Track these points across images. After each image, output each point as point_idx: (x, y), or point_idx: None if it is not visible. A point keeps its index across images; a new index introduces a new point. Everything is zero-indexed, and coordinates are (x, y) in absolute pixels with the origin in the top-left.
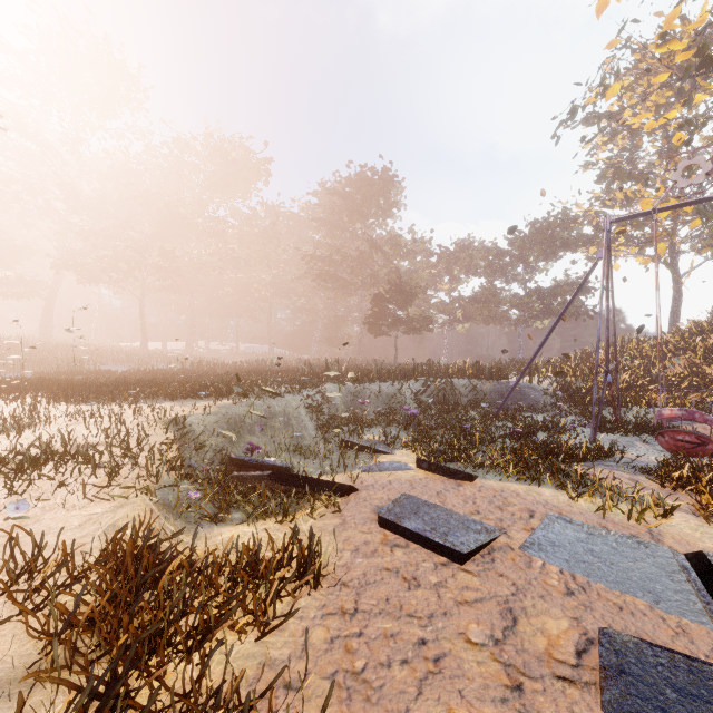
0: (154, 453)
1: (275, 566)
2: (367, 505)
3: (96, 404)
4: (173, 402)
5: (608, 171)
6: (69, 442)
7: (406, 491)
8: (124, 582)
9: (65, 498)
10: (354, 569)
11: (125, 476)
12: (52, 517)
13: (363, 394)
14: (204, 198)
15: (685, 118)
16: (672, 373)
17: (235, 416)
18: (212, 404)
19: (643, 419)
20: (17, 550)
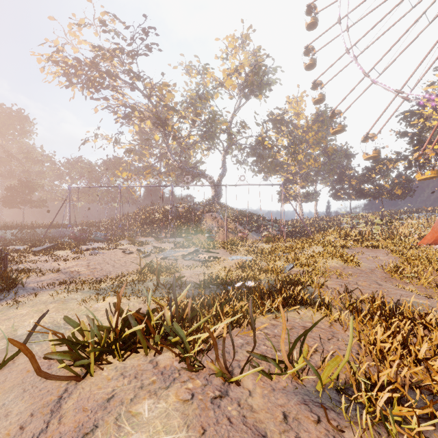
0: None
1: None
2: None
3: None
4: None
5: (131, 149)
6: None
7: None
8: None
9: None
10: None
11: None
12: None
13: None
14: None
15: (127, 149)
16: (126, 225)
17: None
18: None
19: (92, 237)
20: None
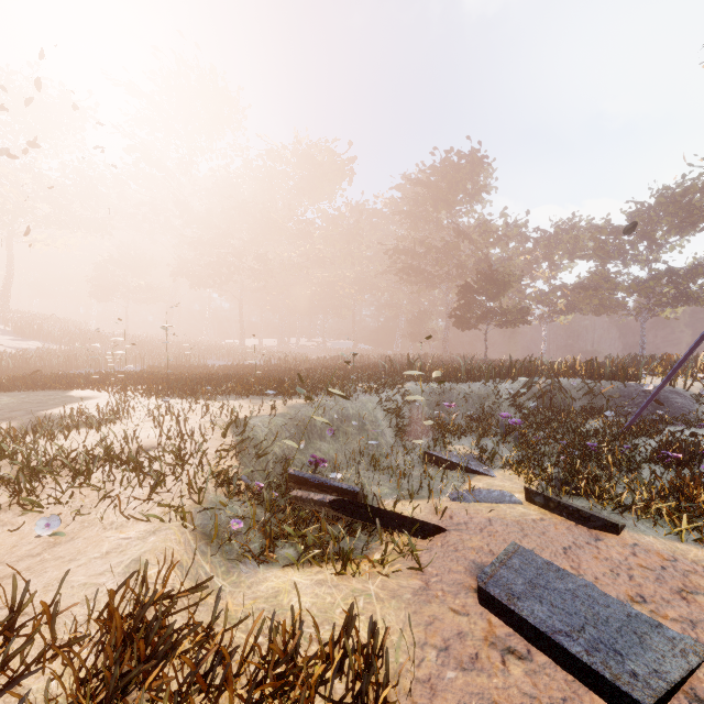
0: (203, 465)
1: (316, 679)
2: (459, 558)
3: (179, 399)
4: (246, 400)
5: None
6: (132, 443)
7: (514, 540)
8: (75, 703)
9: (103, 513)
10: (443, 694)
11: (171, 489)
12: (87, 536)
13: (450, 395)
14: (293, 203)
15: None
16: None
17: (305, 417)
18: (281, 404)
19: None
20: (30, 583)
